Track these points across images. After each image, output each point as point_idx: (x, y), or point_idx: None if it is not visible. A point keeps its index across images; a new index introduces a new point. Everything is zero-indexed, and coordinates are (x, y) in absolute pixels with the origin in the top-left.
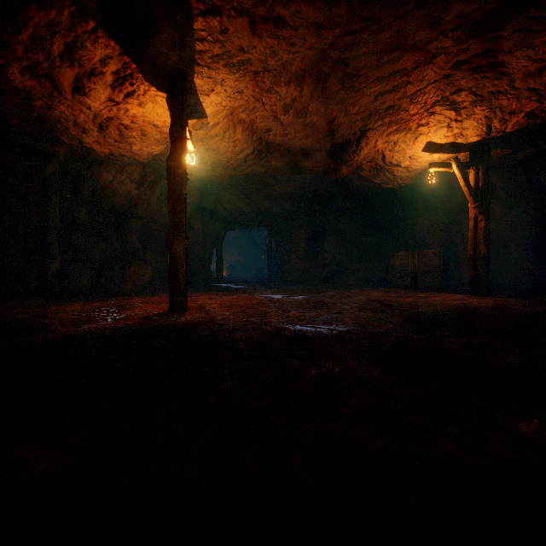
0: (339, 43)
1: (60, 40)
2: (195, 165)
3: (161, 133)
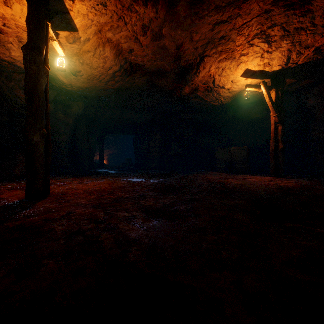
0: None
1: None
2: (74, 77)
3: None
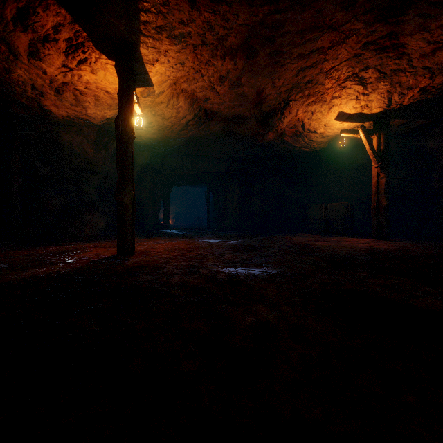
0: (267, 21)
1: (12, 4)
2: (144, 129)
3: (113, 99)
